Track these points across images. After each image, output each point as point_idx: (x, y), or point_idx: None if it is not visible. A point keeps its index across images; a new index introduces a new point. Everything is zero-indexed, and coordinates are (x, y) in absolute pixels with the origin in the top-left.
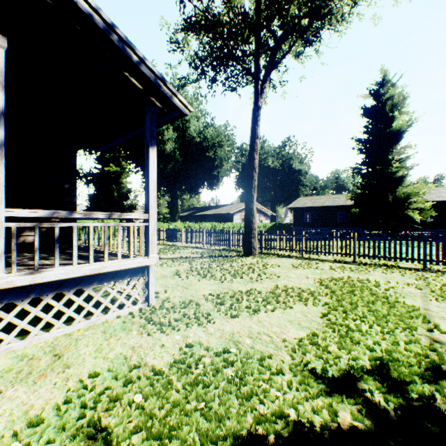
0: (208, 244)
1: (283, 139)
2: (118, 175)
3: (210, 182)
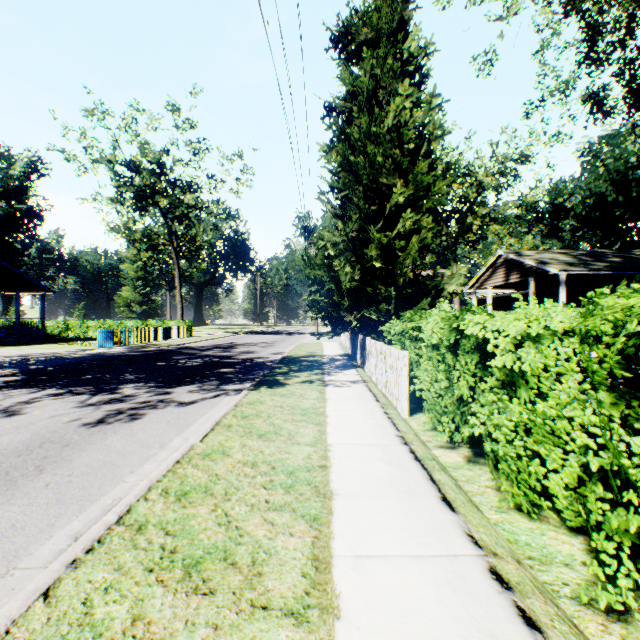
0: None
1: None
2: None
3: None
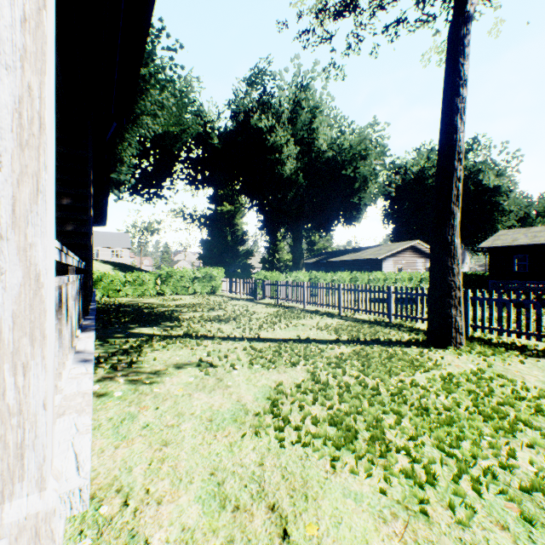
0: (347, 310)
1: (466, 142)
2: (232, 216)
3: (347, 215)
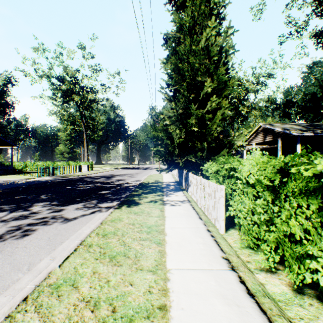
0: None
1: None
2: None
3: None
